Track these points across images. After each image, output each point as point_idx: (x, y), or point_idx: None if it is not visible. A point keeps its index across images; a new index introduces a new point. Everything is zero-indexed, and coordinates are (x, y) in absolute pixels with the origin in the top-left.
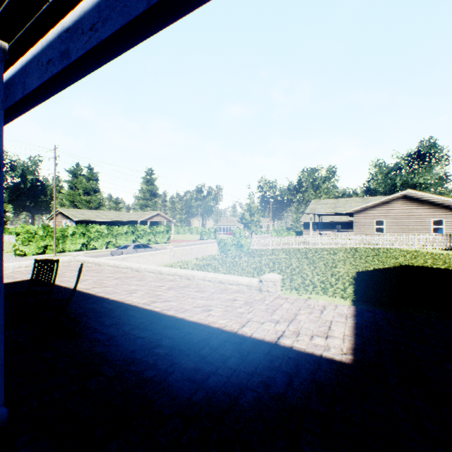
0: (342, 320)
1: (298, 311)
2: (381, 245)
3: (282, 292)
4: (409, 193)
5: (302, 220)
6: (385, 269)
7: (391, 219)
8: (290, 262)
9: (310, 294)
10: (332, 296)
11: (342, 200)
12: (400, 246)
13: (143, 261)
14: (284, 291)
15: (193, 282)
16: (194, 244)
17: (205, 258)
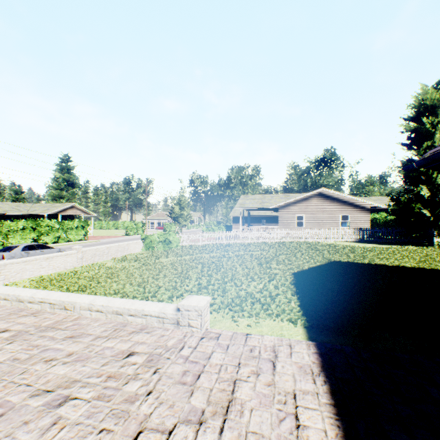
0: (310, 386)
1: (237, 372)
2: (304, 239)
3: (212, 316)
4: (324, 191)
5: (232, 215)
6: (320, 268)
7: (309, 215)
8: (222, 263)
9: (249, 316)
10: (278, 320)
11: (268, 196)
12: (319, 239)
13: (32, 268)
14: (214, 313)
15: (72, 314)
16: (117, 241)
17: (125, 258)
